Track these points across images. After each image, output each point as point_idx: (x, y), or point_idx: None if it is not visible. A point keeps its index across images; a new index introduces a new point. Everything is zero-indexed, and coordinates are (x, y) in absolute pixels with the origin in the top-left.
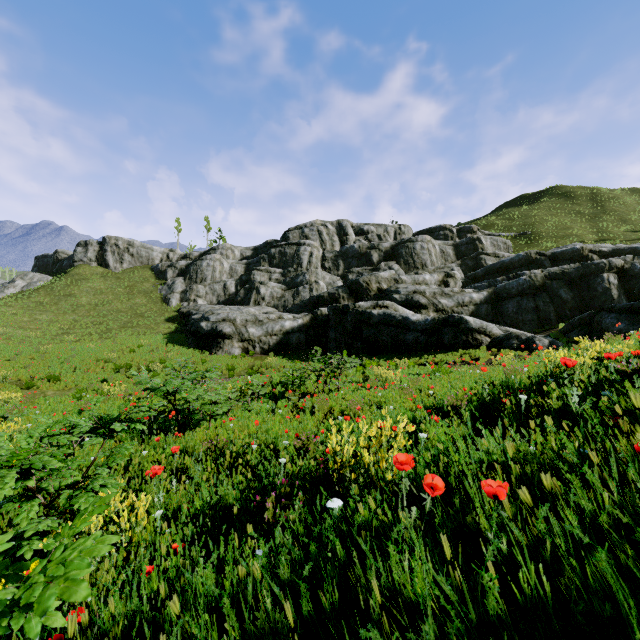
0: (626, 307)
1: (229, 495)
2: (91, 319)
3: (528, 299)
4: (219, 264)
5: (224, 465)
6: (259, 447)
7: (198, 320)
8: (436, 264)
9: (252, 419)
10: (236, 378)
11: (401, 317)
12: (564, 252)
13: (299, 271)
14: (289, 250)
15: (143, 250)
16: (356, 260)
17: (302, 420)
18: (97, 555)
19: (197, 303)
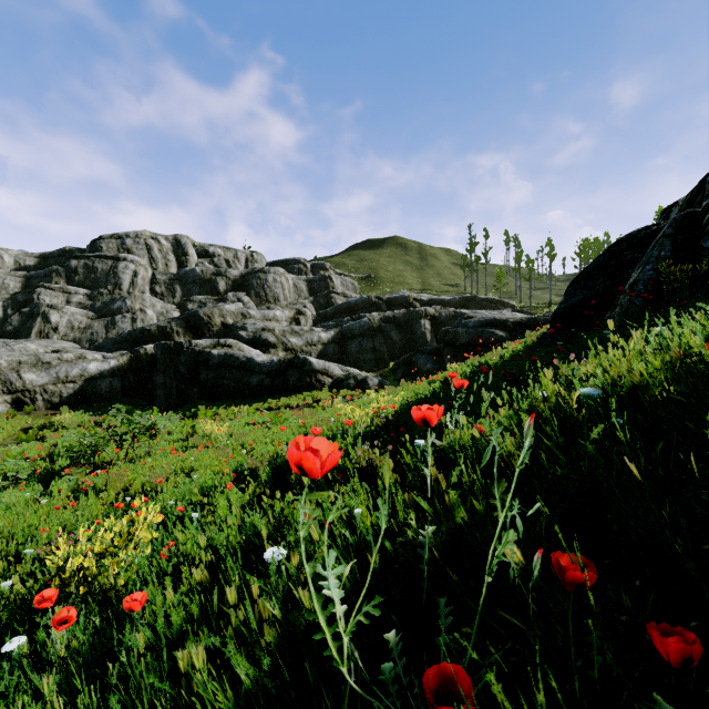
0: (433, 350)
1: None
2: None
3: (368, 340)
4: None
5: None
6: None
7: None
8: (289, 299)
9: None
10: None
11: (245, 358)
12: (396, 298)
13: (117, 294)
14: (101, 265)
15: None
16: (198, 287)
17: (80, 507)
18: None
19: None
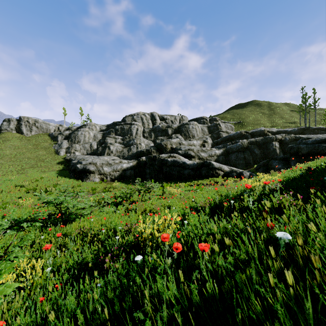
0: (282, 157)
1: (88, 257)
2: (12, 163)
3: (241, 153)
4: (88, 133)
5: (87, 241)
6: (106, 231)
7: (75, 163)
8: (199, 136)
9: (104, 216)
10: (96, 194)
11: (182, 162)
12: (257, 131)
13: (131, 138)
14: (126, 127)
15: (44, 125)
16: (160, 133)
17: (130, 216)
18: (5, 293)
19: (75, 154)
